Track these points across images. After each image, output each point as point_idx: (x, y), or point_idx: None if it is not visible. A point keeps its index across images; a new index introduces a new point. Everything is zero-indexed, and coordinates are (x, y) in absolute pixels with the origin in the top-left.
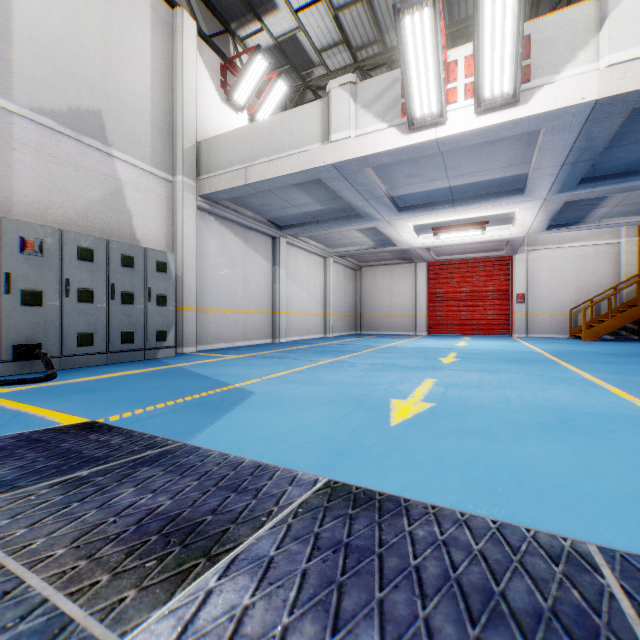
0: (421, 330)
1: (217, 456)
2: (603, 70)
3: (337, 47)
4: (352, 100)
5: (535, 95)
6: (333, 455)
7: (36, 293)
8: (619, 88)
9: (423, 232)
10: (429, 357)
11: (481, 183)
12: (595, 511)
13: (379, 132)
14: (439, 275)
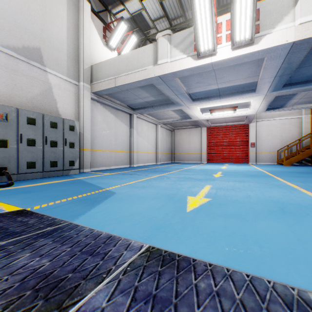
0: (204, 160)
1: (87, 231)
2: (297, 26)
3: (162, 19)
4: (169, 43)
5: (262, 39)
6: (153, 229)
7: (4, 141)
8: (305, 35)
9: (205, 112)
10: (208, 174)
11: (234, 86)
12: (307, 267)
13: (182, 59)
14: (213, 133)
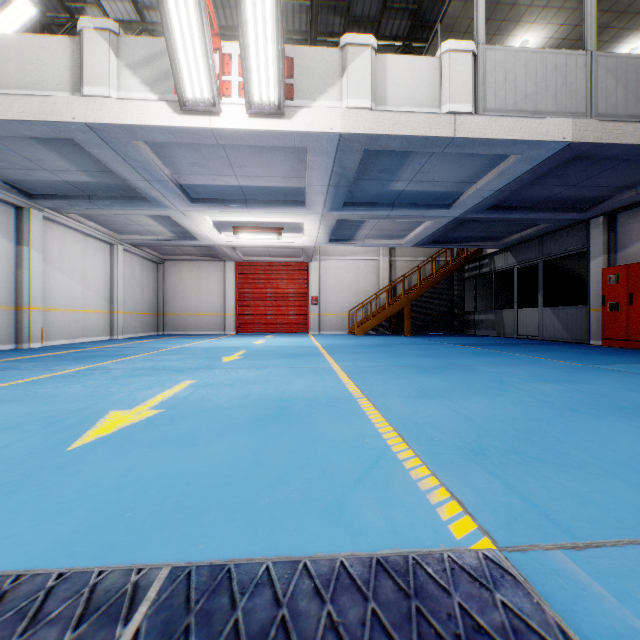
0: (230, 329)
1: None
2: (345, 110)
3: None
4: (113, 53)
5: (297, 114)
6: None
7: None
8: (355, 129)
9: (225, 229)
10: (213, 356)
11: (269, 188)
12: (219, 514)
13: (147, 102)
14: (247, 275)
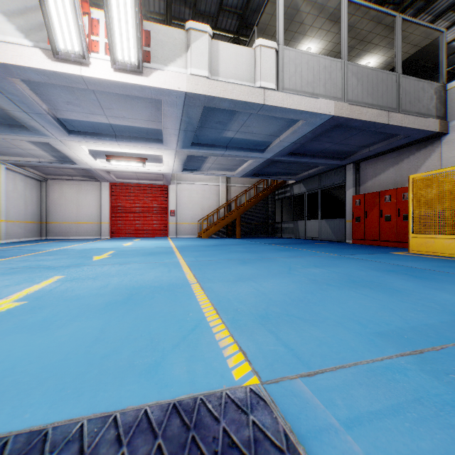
0: (105, 235)
1: None
2: (189, 76)
3: None
4: None
5: (153, 73)
6: None
7: None
8: (196, 90)
9: (100, 157)
10: (86, 256)
11: (134, 128)
12: (52, 385)
13: (23, 47)
14: (120, 193)
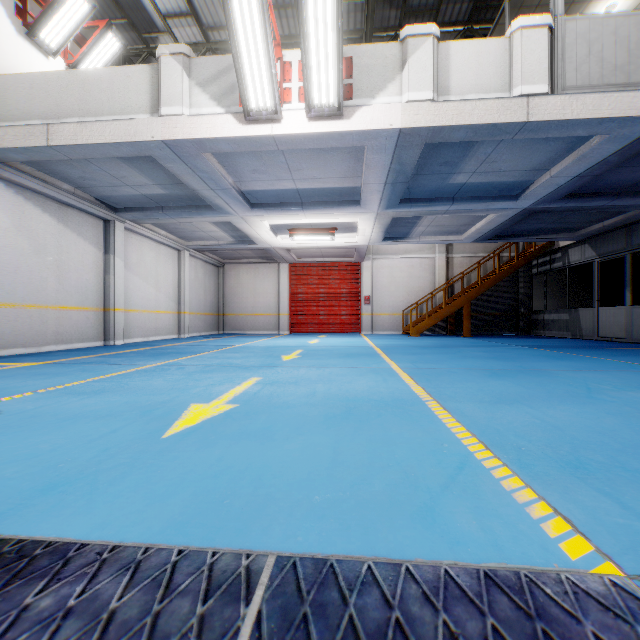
0: (284, 329)
1: None
2: (405, 104)
3: (185, 19)
4: (186, 74)
5: (356, 113)
6: (36, 493)
7: None
8: (416, 122)
9: (281, 232)
10: (273, 355)
11: (324, 190)
12: (309, 508)
13: (215, 116)
14: (300, 276)
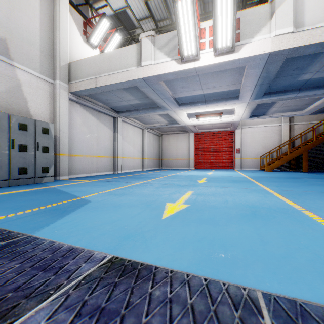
0: (191, 166)
1: (46, 244)
2: (273, 38)
3: (147, 19)
4: (152, 45)
5: (242, 48)
6: (122, 239)
7: None
8: (280, 47)
9: (192, 117)
10: (192, 180)
11: (218, 93)
12: (263, 267)
13: (166, 62)
14: (200, 139)
